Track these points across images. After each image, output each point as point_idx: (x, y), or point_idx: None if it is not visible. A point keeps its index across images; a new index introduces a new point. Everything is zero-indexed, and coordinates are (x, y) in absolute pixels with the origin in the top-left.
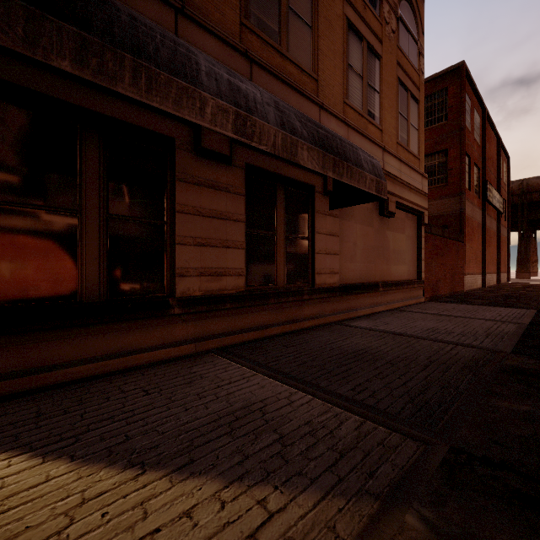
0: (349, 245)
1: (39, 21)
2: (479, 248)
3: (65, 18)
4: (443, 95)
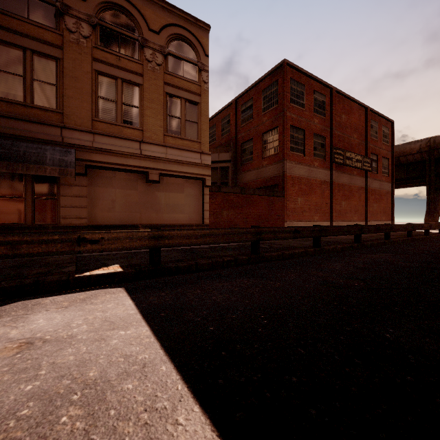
0: (107, 202)
1: None
2: (325, 201)
3: None
4: (276, 85)
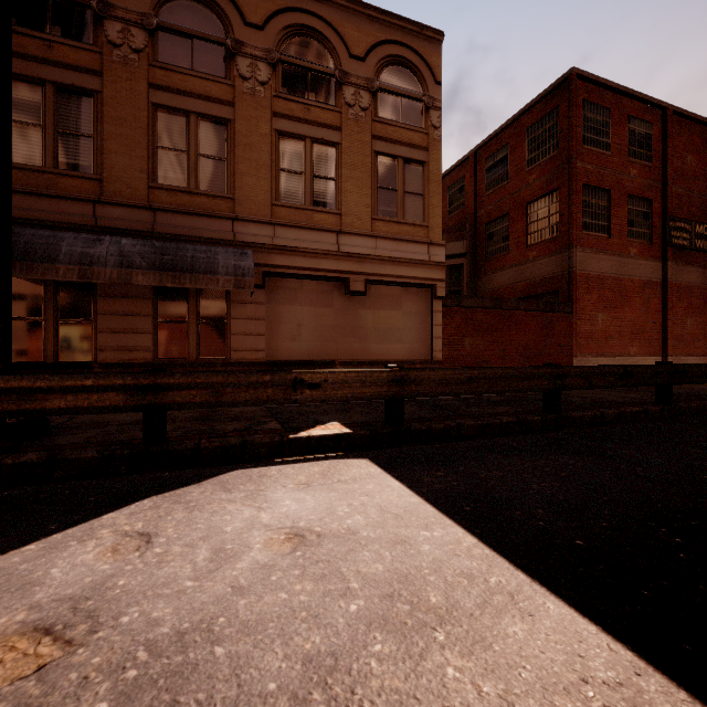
0: (291, 326)
1: None
2: (651, 318)
3: None
4: (554, 117)
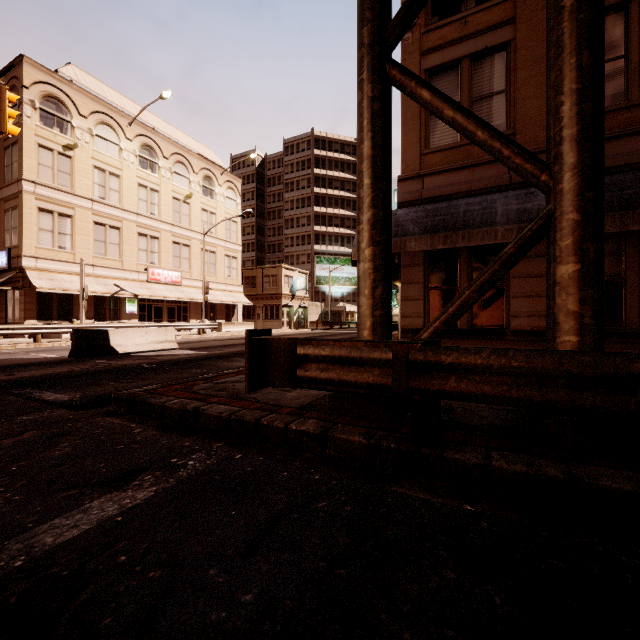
0: None
1: (433, 238)
2: None
3: (440, 232)
4: None
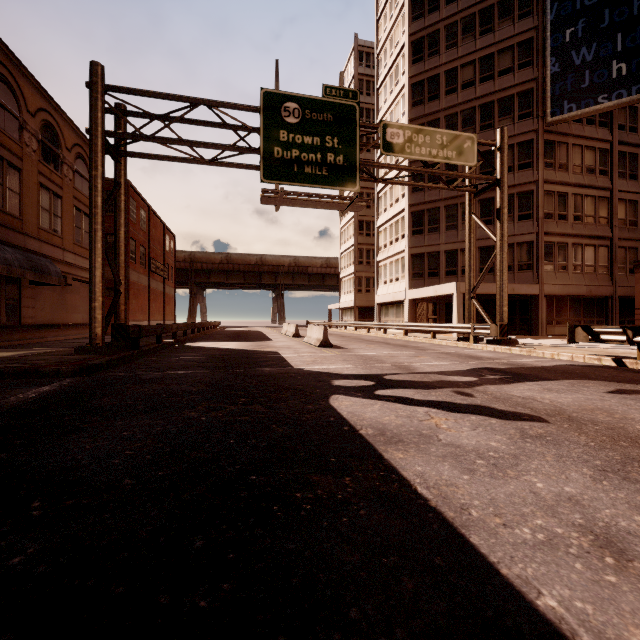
0: (41, 302)
1: None
2: (146, 303)
3: None
4: None
